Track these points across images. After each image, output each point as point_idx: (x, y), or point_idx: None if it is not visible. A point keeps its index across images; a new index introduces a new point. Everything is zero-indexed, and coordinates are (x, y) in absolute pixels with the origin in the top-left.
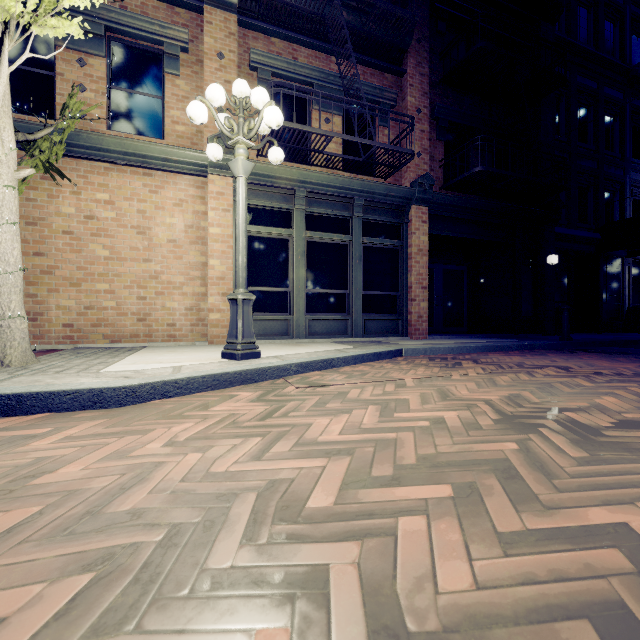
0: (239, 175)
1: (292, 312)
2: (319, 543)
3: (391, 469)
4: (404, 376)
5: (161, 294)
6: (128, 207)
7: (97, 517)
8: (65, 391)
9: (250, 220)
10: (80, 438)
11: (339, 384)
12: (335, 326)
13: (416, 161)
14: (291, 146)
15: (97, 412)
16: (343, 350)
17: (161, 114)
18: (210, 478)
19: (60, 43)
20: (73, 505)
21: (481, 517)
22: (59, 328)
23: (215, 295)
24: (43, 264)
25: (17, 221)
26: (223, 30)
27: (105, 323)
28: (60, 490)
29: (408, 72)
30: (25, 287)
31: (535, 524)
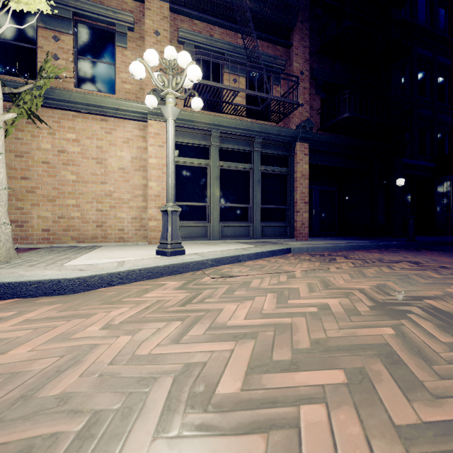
0: (169, 118)
1: (209, 220)
2: (227, 436)
3: (289, 353)
4: (293, 269)
5: (114, 207)
6: (89, 144)
7: (29, 402)
8: (31, 281)
9: (178, 153)
10: (36, 321)
11: (244, 275)
12: (241, 231)
13: (300, 110)
14: (208, 99)
15: (55, 298)
16: (247, 248)
17: (114, 76)
18: (135, 361)
19: (40, 24)
20: (11, 388)
21: (376, 406)
22: (39, 232)
23: (153, 208)
24: (28, 185)
25: (3, 152)
26: (159, 14)
27: (73, 228)
28: (5, 372)
29: (294, 45)
30: (15, 202)
31: (428, 415)
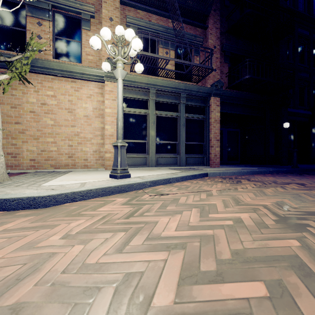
0: (119, 78)
1: (148, 153)
2: None
3: (214, 263)
4: (210, 188)
5: (80, 143)
6: (63, 98)
7: None
8: (13, 198)
9: (126, 105)
10: (12, 230)
11: (174, 193)
12: (171, 160)
13: (213, 73)
14: (148, 66)
15: (31, 211)
16: (175, 173)
17: (80, 50)
18: (84, 269)
19: (28, 14)
20: None
21: None
22: (28, 161)
23: (108, 144)
24: (20, 128)
25: None
26: (112, 6)
27: (51, 159)
28: None
29: (209, 27)
30: (10, 140)
31: None
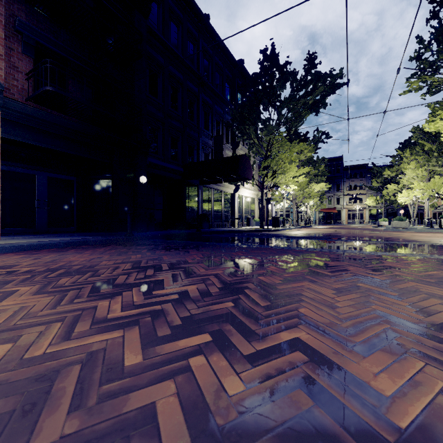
0: None
1: None
2: None
3: None
4: None
5: None
6: None
7: None
8: None
9: None
10: None
11: None
12: None
13: None
14: None
15: None
16: None
17: None
18: None
19: None
20: None
21: None
22: None
23: None
24: None
25: None
26: None
27: None
28: None
29: None
30: None
31: None
